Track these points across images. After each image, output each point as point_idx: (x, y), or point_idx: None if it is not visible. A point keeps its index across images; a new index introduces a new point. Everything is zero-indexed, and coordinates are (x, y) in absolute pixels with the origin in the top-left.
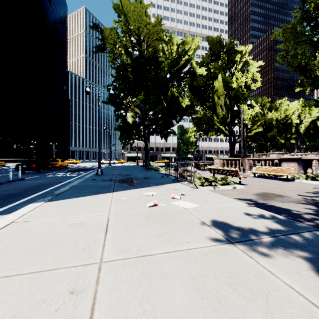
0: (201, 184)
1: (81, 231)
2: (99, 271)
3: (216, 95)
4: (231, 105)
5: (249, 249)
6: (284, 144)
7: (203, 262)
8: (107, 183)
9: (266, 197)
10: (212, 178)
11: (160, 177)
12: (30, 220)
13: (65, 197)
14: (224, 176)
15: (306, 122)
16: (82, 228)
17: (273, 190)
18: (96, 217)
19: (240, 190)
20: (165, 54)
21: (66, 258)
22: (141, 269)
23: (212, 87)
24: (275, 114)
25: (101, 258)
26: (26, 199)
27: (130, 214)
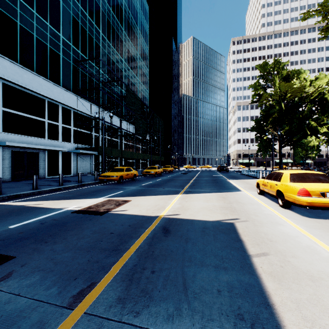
0: None
1: None
2: None
3: None
4: None
5: None
6: None
7: None
8: None
9: None
10: None
11: None
12: None
13: None
14: None
15: None
16: None
17: None
18: None
19: None
20: None
21: None
22: None
23: None
24: None
25: None
26: None
27: None
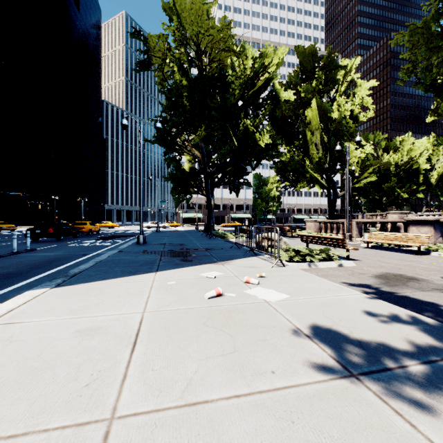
0: (289, 259)
1: (93, 345)
2: (104, 442)
3: (309, 130)
4: (331, 144)
5: (390, 393)
6: (407, 200)
7: (306, 424)
8: (150, 257)
9: (392, 281)
10: (305, 251)
11: (228, 248)
12: (16, 321)
13: (83, 279)
14: (324, 248)
15: (439, 168)
16: (95, 337)
17: (401, 269)
18: (123, 316)
19: (350, 268)
20: (236, 72)
21: (50, 407)
22: (185, 439)
23: (303, 118)
24: (394, 157)
25: (115, 409)
26: (27, 282)
27: (177, 312)
